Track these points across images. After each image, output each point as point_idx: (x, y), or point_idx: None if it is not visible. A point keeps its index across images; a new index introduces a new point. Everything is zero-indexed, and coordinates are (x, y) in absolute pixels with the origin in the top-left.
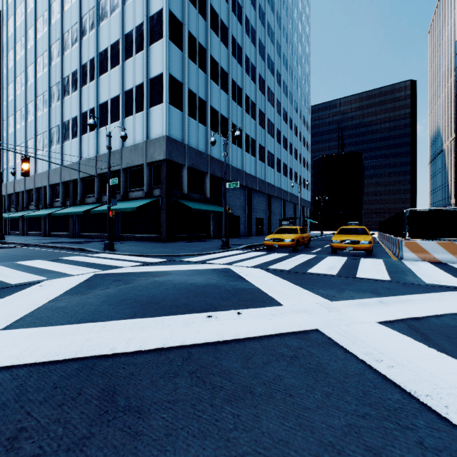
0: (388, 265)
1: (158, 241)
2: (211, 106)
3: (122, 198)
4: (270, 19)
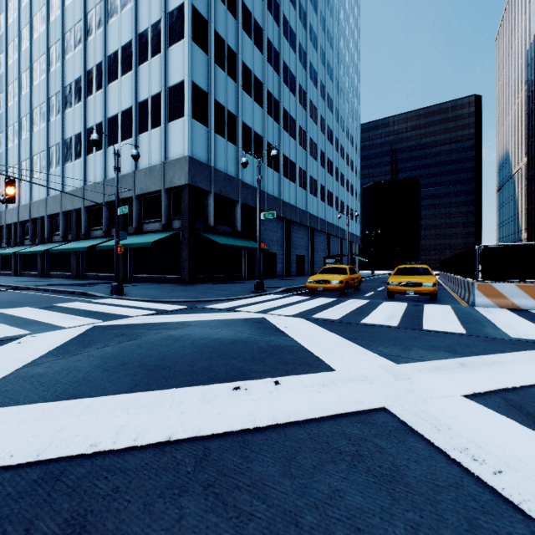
0: (458, 314)
1: (179, 283)
2: (242, 121)
3: (135, 231)
4: (313, 20)
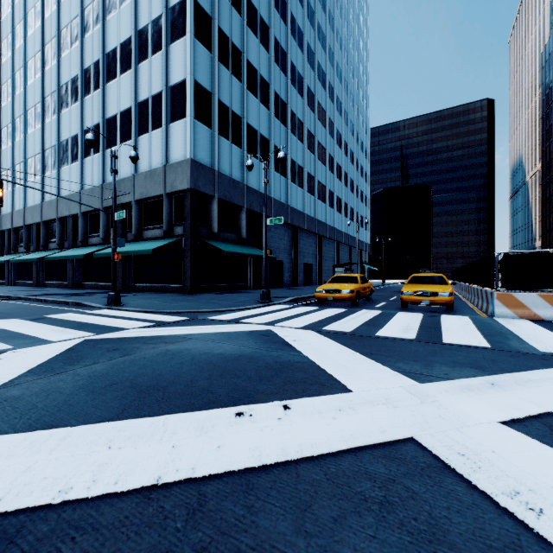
0: (478, 325)
1: (181, 293)
2: (247, 123)
3: (135, 238)
4: (321, 19)
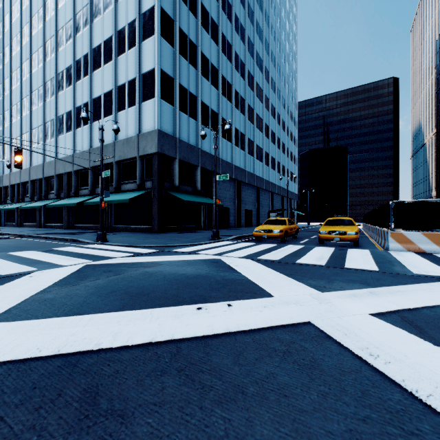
0: (374, 256)
1: (150, 232)
2: (201, 101)
3: (115, 190)
4: (259, 18)
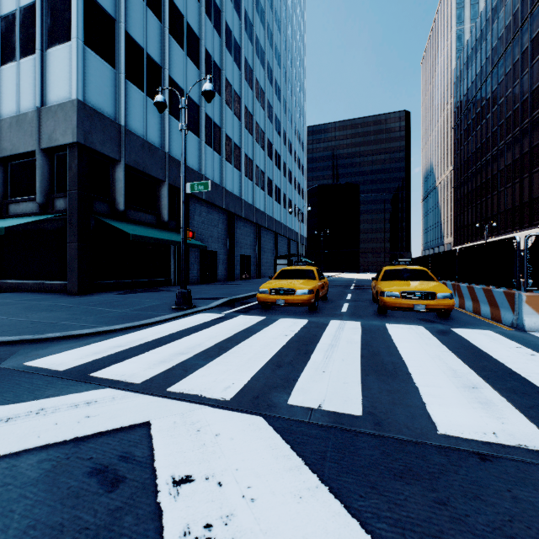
0: None
1: (66, 293)
2: (170, 76)
3: None
4: None
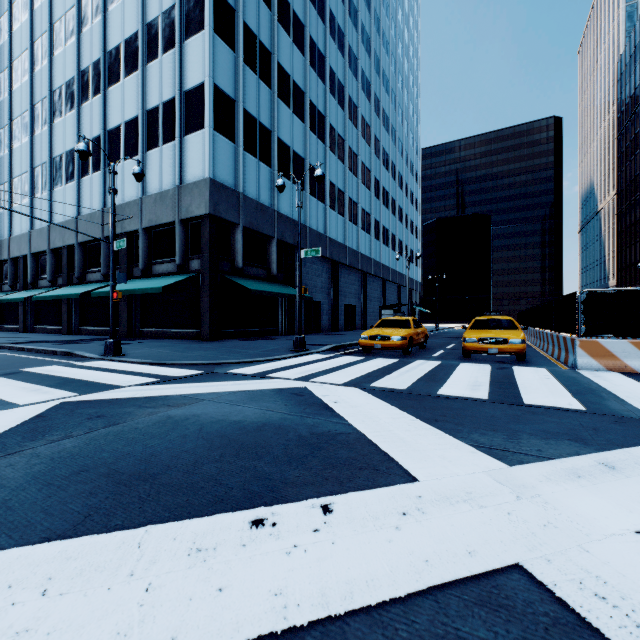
0: (561, 380)
1: (198, 340)
2: (278, 137)
3: (142, 273)
4: (365, 19)
